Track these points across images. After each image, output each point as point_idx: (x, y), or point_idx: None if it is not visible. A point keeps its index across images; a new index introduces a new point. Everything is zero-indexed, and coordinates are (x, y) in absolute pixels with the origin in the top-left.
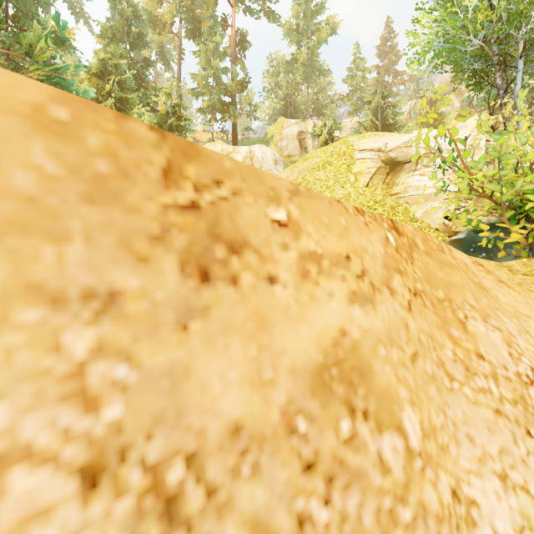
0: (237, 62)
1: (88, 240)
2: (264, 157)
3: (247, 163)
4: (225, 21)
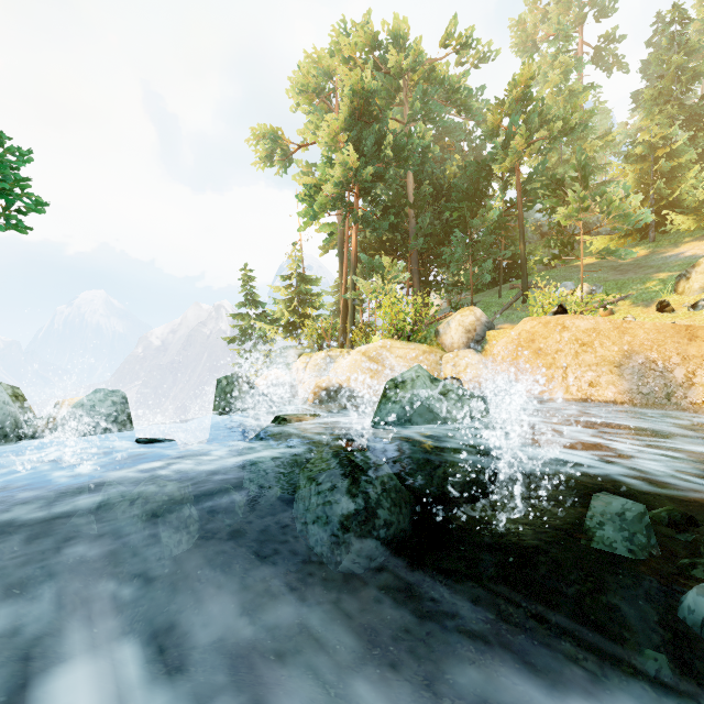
0: None
1: (676, 338)
2: None
3: None
4: None
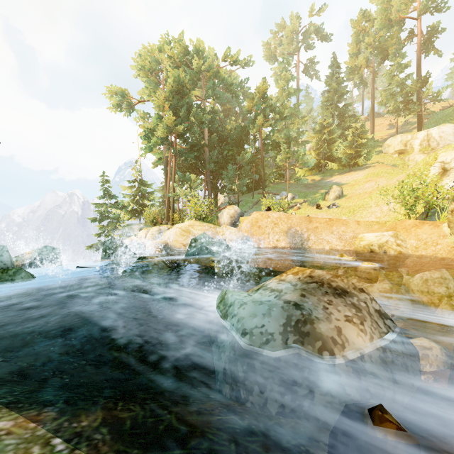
0: (428, 52)
1: (305, 221)
2: (441, 135)
3: (423, 145)
4: (411, 32)
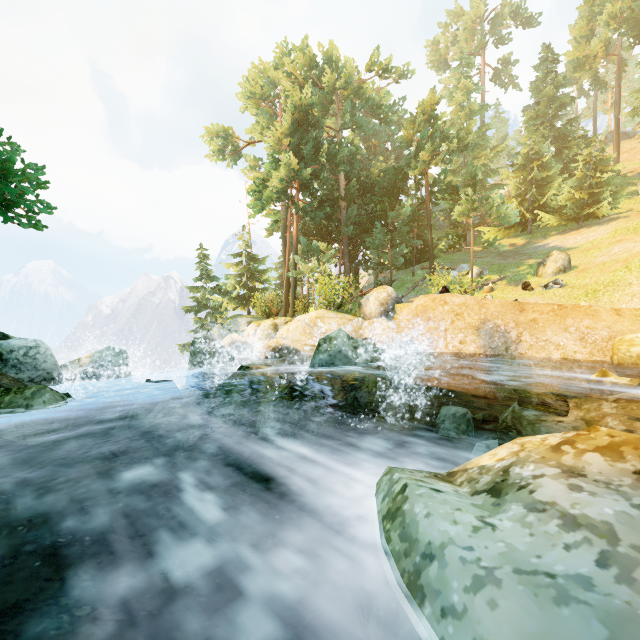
0: None
1: (513, 310)
2: None
3: None
4: None
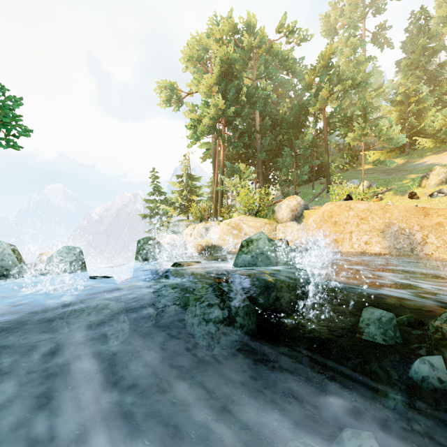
0: None
1: (417, 215)
2: None
3: None
4: None
